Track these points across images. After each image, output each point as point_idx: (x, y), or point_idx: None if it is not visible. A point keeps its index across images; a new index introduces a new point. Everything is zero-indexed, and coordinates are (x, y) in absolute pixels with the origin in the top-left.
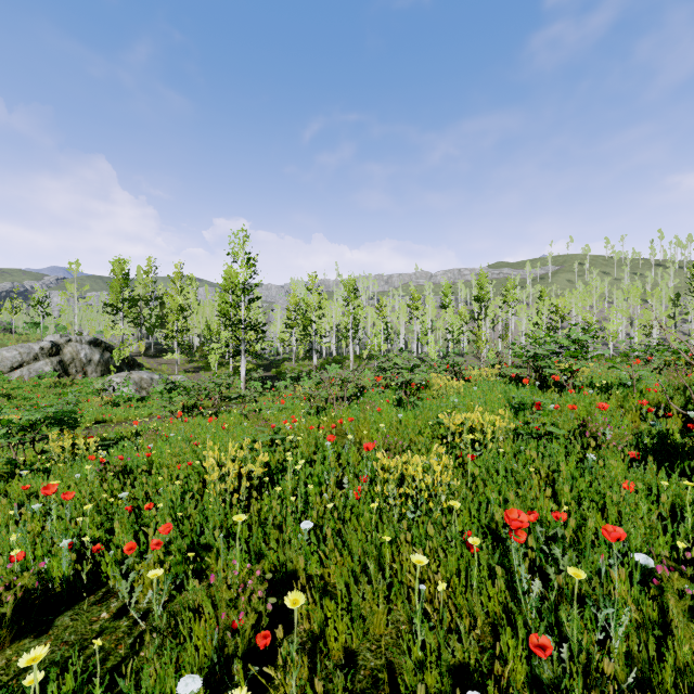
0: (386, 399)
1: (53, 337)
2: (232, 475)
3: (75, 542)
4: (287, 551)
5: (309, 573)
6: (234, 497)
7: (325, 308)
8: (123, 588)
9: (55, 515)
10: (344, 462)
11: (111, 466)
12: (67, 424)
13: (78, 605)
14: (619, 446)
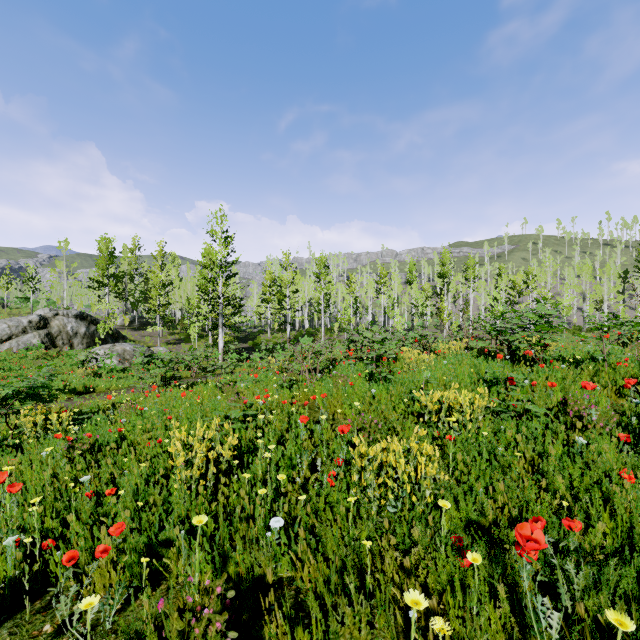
0: (358, 373)
1: (43, 311)
2: (198, 460)
3: (22, 539)
4: (255, 552)
5: (279, 575)
6: (201, 483)
7: (299, 284)
8: (62, 605)
9: (9, 503)
10: (317, 439)
11: (79, 444)
12: (40, 399)
13: (21, 613)
14: (607, 427)
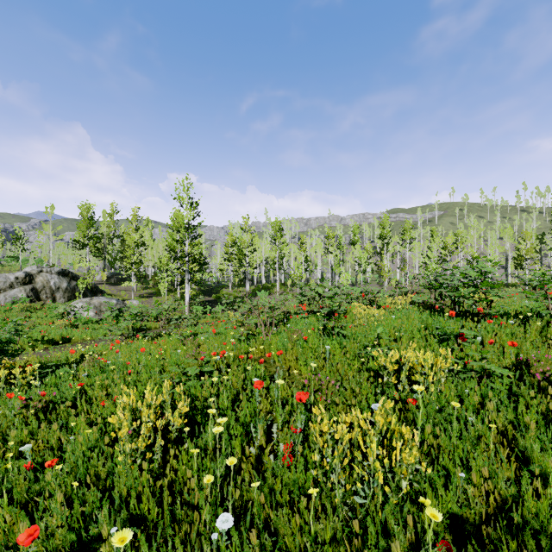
0: (311, 327)
1: (31, 268)
2: (143, 432)
3: None
4: None
5: None
6: (146, 455)
7: (256, 244)
8: None
9: None
10: (272, 397)
11: (34, 402)
12: (3, 354)
13: None
14: None
